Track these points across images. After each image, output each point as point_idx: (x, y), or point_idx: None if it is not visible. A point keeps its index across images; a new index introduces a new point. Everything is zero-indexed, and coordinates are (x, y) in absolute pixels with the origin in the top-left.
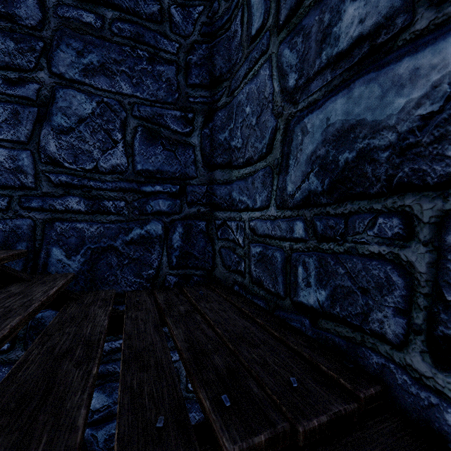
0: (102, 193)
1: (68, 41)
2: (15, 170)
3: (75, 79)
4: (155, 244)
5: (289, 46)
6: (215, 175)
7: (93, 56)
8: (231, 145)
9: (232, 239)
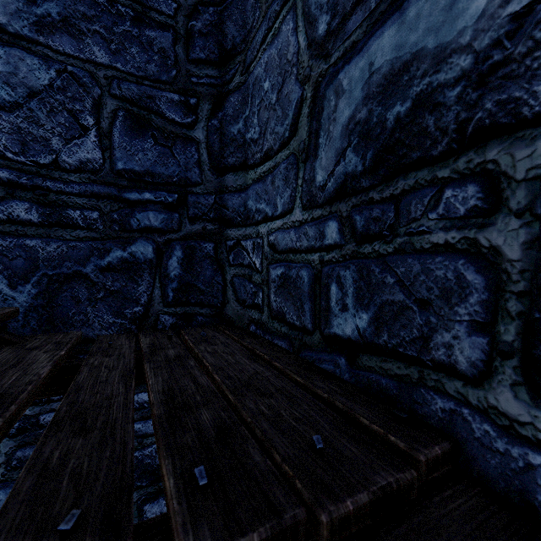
0: (65, 198)
1: None
2: None
3: (23, 34)
4: (143, 272)
5: None
6: (226, 180)
7: (51, 5)
8: (246, 139)
9: (248, 263)
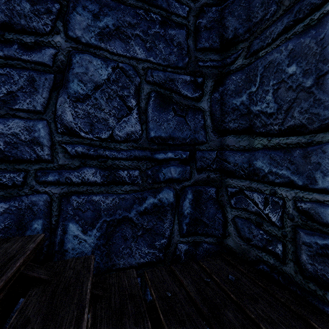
0: (117, 162)
1: (84, 3)
2: (30, 142)
3: (91, 43)
4: (167, 213)
5: None
6: (227, 140)
7: (108, 18)
8: (252, 110)
9: (255, 211)
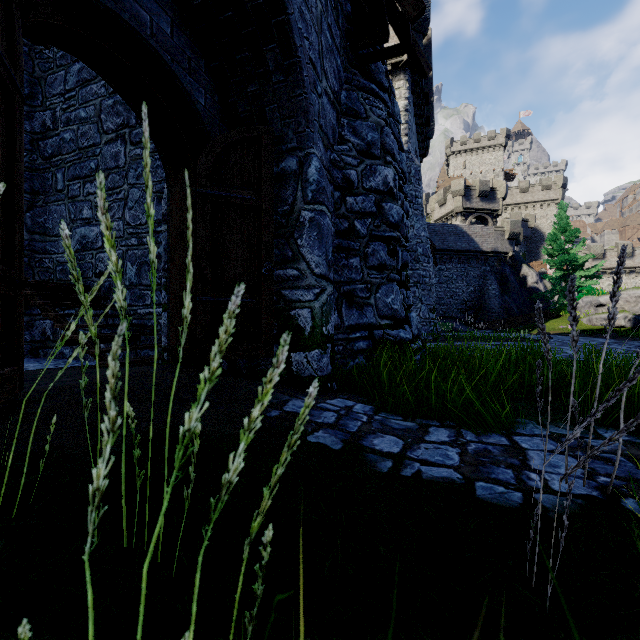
0: None
1: None
2: None
3: None
4: None
5: (72, 206)
6: (35, 237)
7: None
8: (46, 226)
9: (47, 266)
